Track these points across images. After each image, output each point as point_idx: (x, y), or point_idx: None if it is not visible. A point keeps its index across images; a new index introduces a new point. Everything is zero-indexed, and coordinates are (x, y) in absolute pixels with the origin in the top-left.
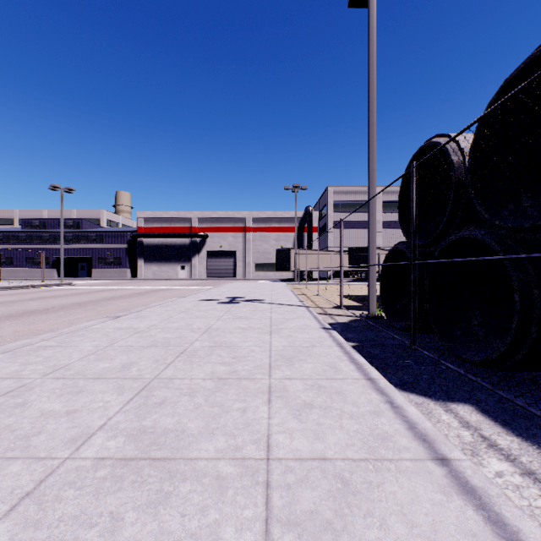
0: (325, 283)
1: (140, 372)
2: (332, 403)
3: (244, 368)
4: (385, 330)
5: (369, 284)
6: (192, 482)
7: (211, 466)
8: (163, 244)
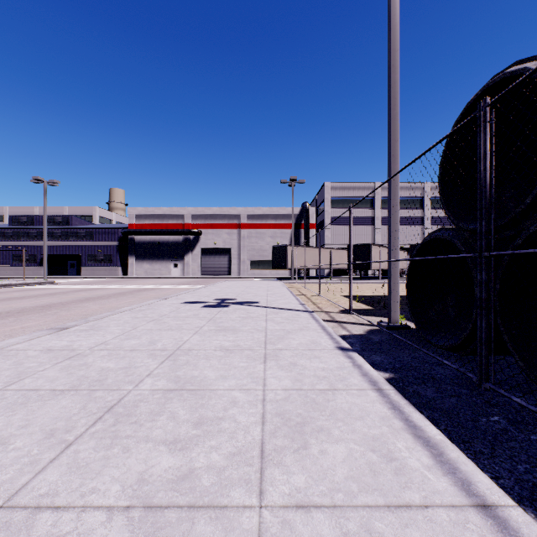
0: (324, 282)
1: None
2: None
3: (211, 459)
4: (421, 347)
5: (391, 285)
6: None
7: None
8: (155, 241)
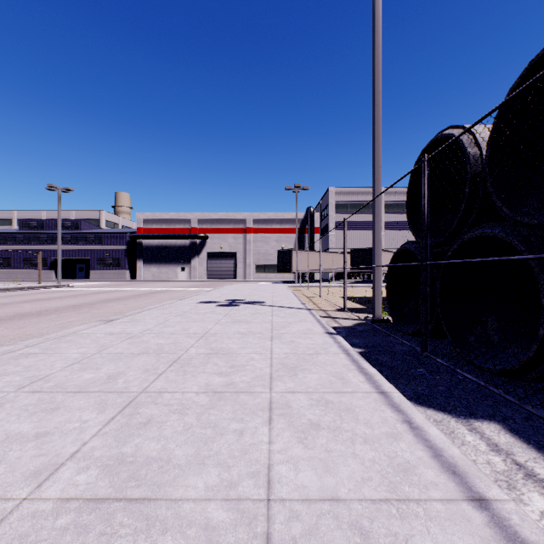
0: (326, 285)
1: (127, 384)
2: (342, 423)
3: (243, 379)
4: (393, 334)
5: (375, 286)
6: (174, 534)
7: (199, 510)
8: (163, 245)
